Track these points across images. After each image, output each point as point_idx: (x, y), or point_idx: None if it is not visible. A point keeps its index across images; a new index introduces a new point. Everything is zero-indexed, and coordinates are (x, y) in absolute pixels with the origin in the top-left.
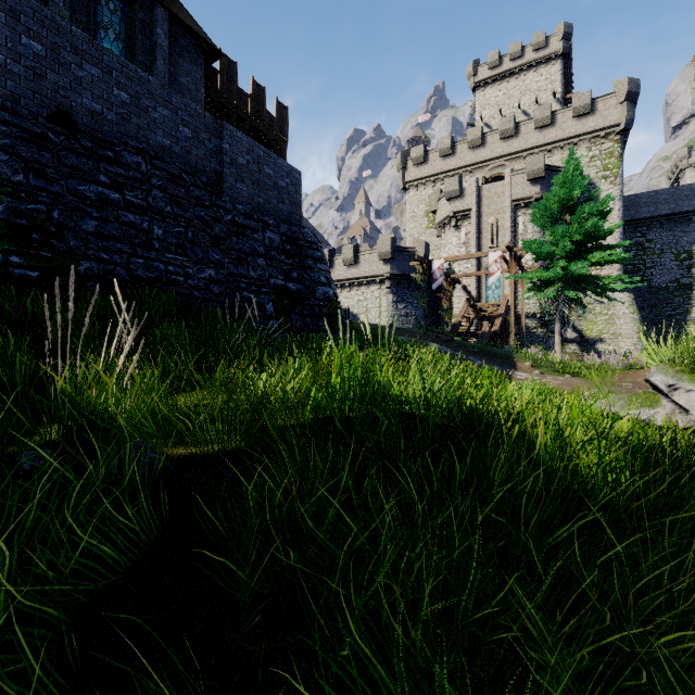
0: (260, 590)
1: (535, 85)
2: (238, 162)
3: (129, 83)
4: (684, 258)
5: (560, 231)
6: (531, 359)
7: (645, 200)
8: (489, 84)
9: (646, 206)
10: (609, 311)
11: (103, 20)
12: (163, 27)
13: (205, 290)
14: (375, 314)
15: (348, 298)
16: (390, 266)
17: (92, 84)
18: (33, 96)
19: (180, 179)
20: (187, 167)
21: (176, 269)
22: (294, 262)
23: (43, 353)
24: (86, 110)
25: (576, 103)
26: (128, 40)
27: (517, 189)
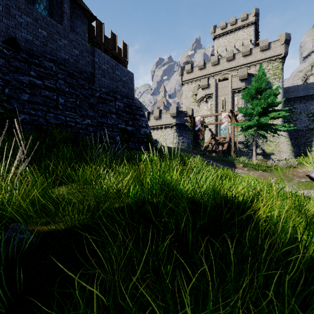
0: None
1: (242, 37)
2: (102, 68)
3: (47, 26)
4: (311, 116)
5: (256, 103)
6: (242, 163)
7: (293, 89)
8: (221, 36)
9: (293, 92)
10: (277, 140)
11: None
12: (67, 4)
13: (85, 130)
14: (168, 142)
15: (156, 134)
16: (175, 119)
17: (27, 26)
18: None
19: (73, 75)
20: (77, 69)
21: (70, 119)
22: (130, 116)
23: None
24: (24, 39)
25: (261, 44)
26: (50, 10)
27: (234, 84)
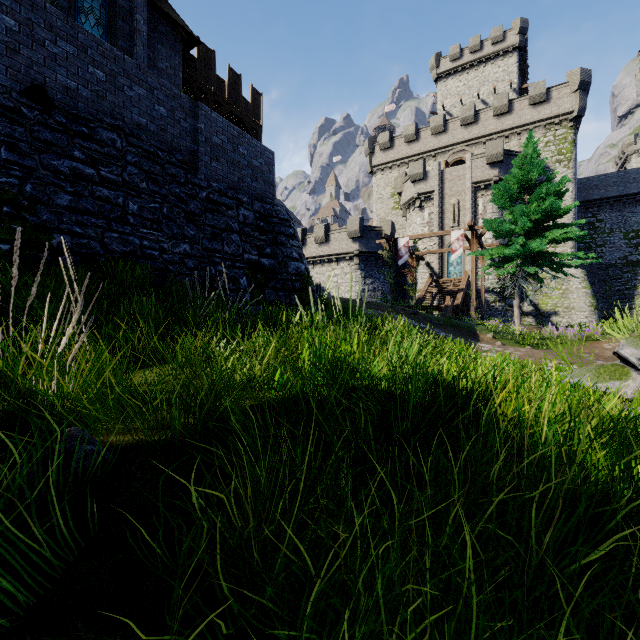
0: (199, 639)
1: (493, 76)
2: (213, 141)
3: (105, 61)
4: (632, 237)
5: (520, 211)
6: (493, 331)
7: (596, 183)
8: (450, 75)
9: (597, 189)
10: (563, 286)
11: (84, 5)
12: (142, 14)
13: (180, 264)
14: (344, 289)
15: (319, 273)
16: (358, 244)
17: (67, 61)
18: (5, 70)
19: (156, 157)
20: (162, 145)
21: (151, 244)
22: (268, 238)
23: (6, 326)
24: (60, 86)
25: (532, 92)
26: (108, 26)
27: (477, 172)
